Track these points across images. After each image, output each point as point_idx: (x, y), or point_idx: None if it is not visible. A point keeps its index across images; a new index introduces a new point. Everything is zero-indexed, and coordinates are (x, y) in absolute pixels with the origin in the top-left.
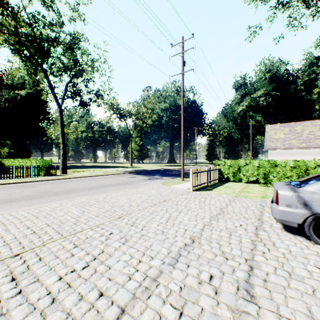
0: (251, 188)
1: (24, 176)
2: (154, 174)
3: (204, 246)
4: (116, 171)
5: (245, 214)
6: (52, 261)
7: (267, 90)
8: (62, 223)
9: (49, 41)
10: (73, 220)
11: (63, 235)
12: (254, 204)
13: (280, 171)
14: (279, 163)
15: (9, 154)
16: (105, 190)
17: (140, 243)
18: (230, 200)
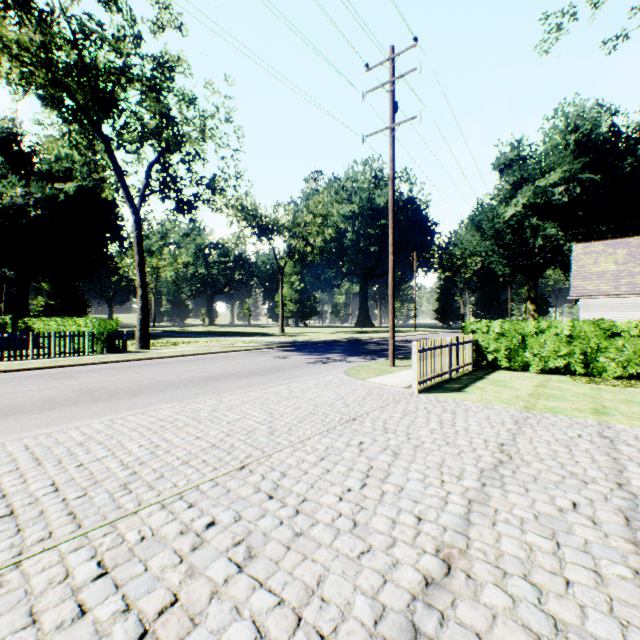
0: (558, 387)
1: (63, 353)
2: (328, 351)
3: (487, 591)
4: (249, 343)
5: (573, 465)
6: (10, 639)
7: (570, 170)
8: (92, 484)
9: (112, 75)
10: (123, 473)
11: (81, 527)
12: (584, 434)
13: (625, 346)
14: (624, 327)
15: (46, 308)
16: (219, 388)
17: (288, 569)
18: (516, 419)
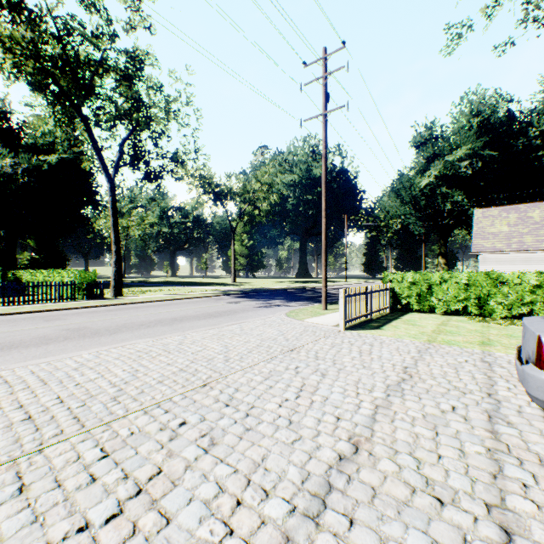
0: (456, 325)
1: (49, 299)
2: (272, 297)
3: (382, 462)
4: (207, 291)
5: (457, 381)
6: (45, 495)
7: (474, 147)
8: (89, 397)
9: (91, 66)
10: (112, 390)
11: (84, 426)
12: (469, 359)
13: (510, 292)
14: (509, 277)
15: (31, 262)
16: (183, 327)
17: (241, 451)
18: (419, 349)
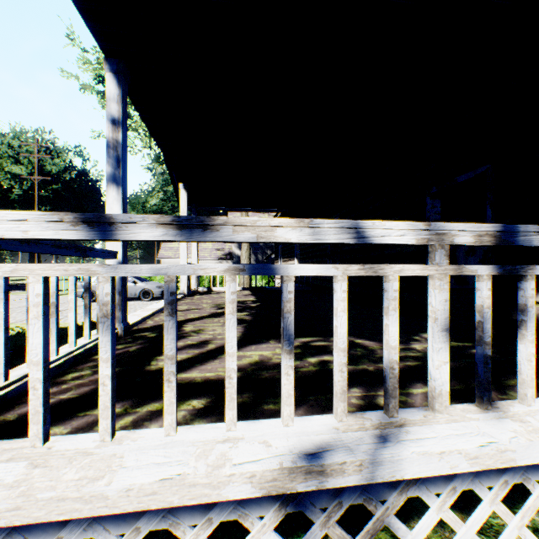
0: None
1: None
2: None
3: None
4: None
5: None
6: None
7: None
8: None
9: None
10: None
11: None
12: None
13: None
14: None
15: None
16: None
17: None
18: None
